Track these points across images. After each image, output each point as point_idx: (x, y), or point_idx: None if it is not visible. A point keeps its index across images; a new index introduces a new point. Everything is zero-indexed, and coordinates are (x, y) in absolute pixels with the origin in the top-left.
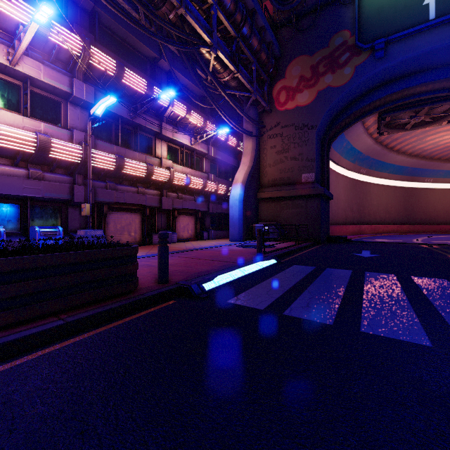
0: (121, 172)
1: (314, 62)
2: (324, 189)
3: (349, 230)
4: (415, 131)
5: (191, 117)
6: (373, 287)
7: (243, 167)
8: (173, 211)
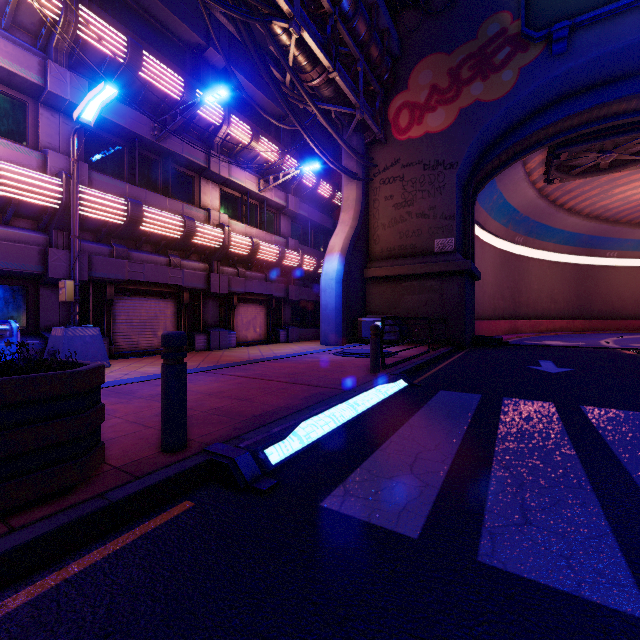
0: (139, 229)
1: (454, 64)
2: (471, 262)
3: (499, 327)
4: (599, 178)
5: (259, 145)
6: (633, 450)
7: (343, 228)
8: (230, 296)
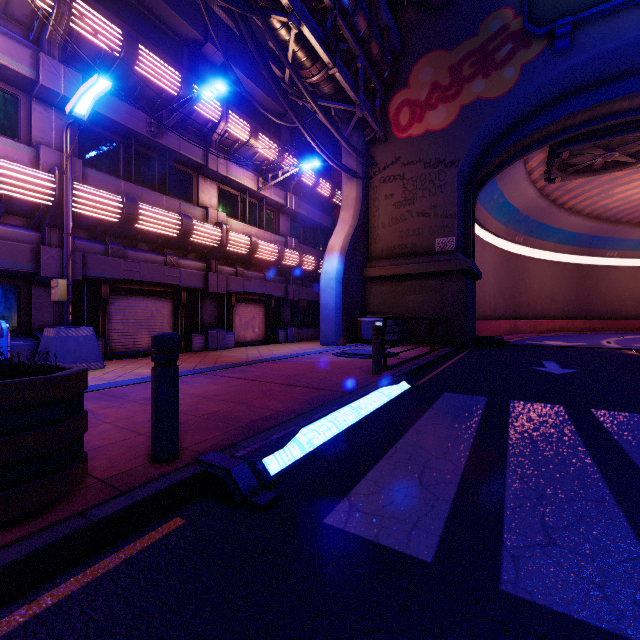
0: (135, 227)
1: (455, 61)
2: (472, 262)
3: (500, 327)
4: (600, 177)
5: (258, 142)
6: None
7: (342, 227)
8: (228, 296)
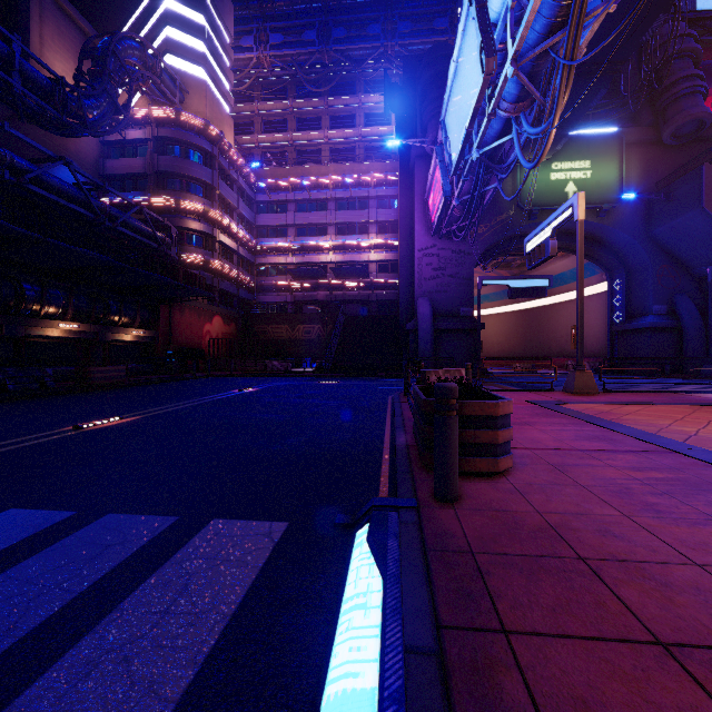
0: None
1: None
2: None
3: None
4: None
5: None
6: None
7: None
8: None
